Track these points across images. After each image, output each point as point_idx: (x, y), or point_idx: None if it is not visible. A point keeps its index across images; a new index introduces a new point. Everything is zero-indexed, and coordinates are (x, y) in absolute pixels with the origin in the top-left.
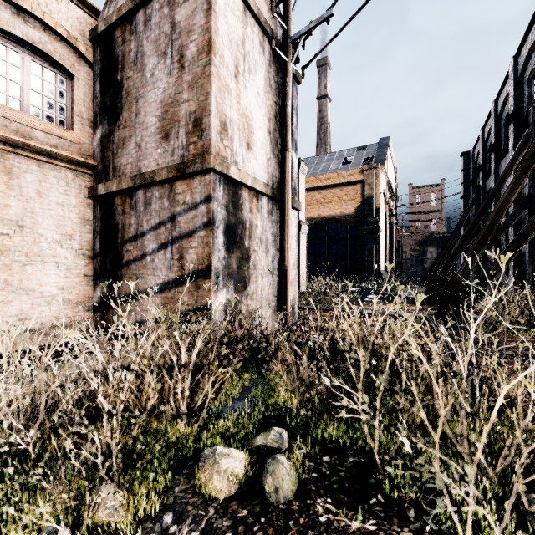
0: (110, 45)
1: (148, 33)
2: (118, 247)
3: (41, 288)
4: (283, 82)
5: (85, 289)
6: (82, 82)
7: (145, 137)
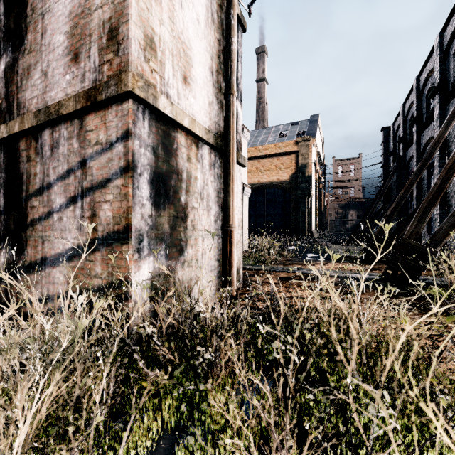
0: None
1: None
2: (22, 202)
3: None
4: (228, 15)
5: None
6: None
7: (51, 62)
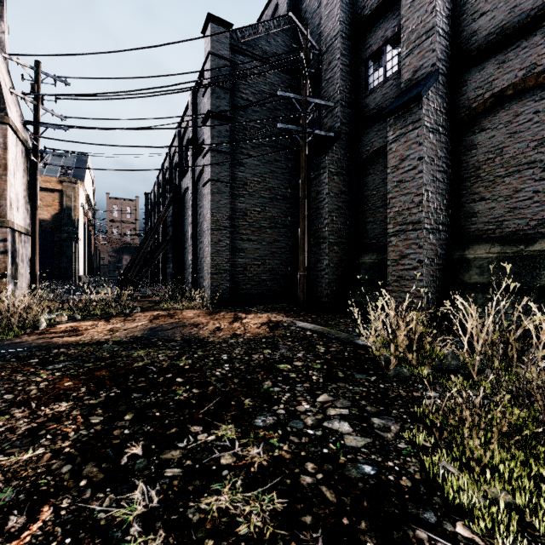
0: None
1: None
2: None
3: None
4: (35, 172)
5: None
6: None
7: None
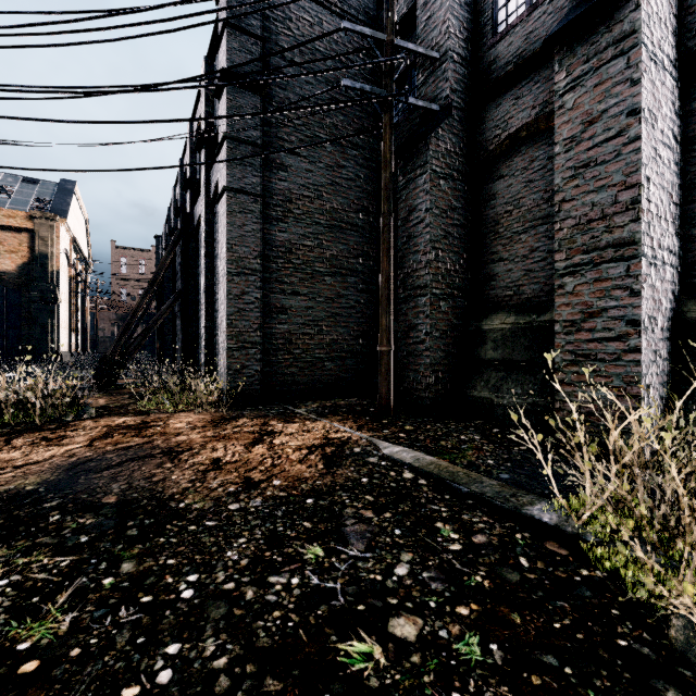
0: None
1: None
2: None
3: None
4: None
5: None
6: None
7: None
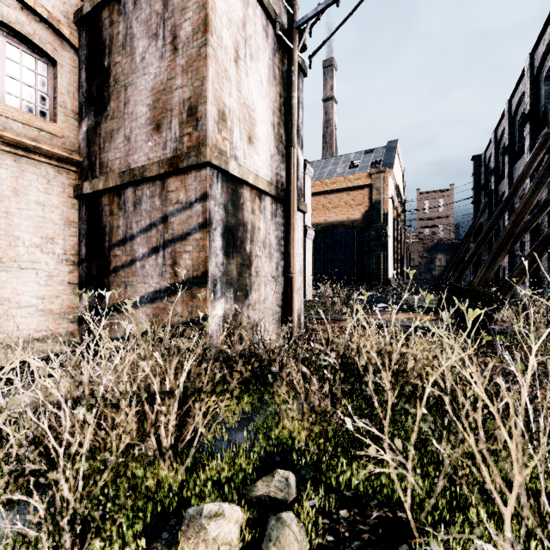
0: (97, 28)
1: (138, 12)
2: (105, 251)
3: (17, 298)
4: (289, 71)
5: (69, 298)
6: (66, 69)
7: (134, 129)
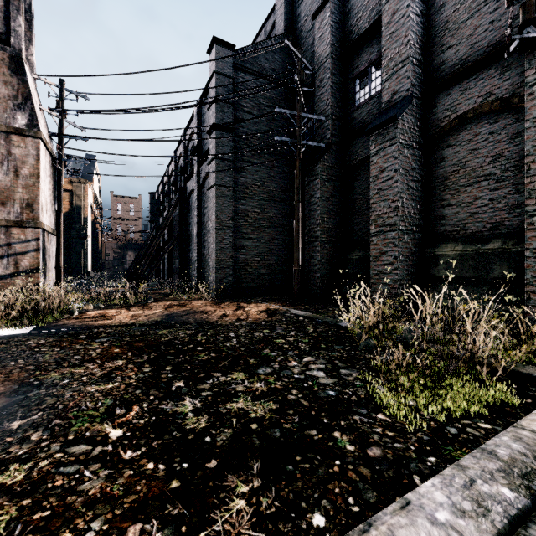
0: None
1: None
2: None
3: None
4: (60, 178)
5: None
6: None
7: None
